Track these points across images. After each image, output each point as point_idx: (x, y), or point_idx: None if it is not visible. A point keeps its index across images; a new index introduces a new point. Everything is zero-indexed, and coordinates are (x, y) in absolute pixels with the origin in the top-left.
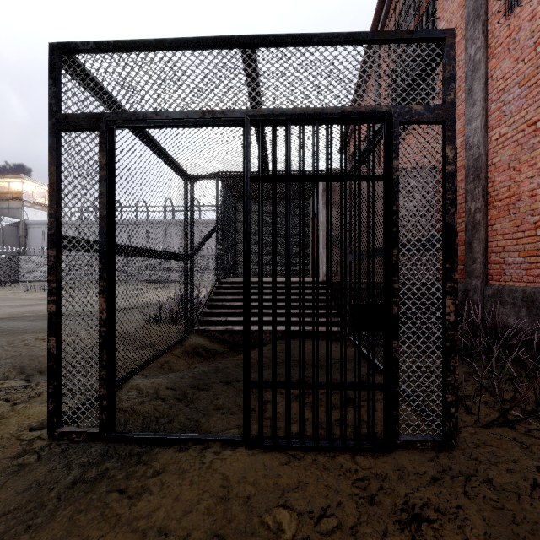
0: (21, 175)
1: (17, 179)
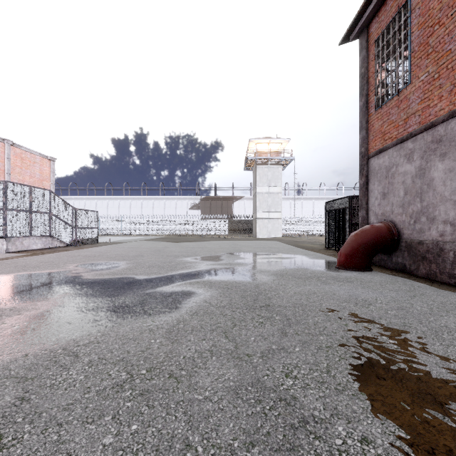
0: None
1: None
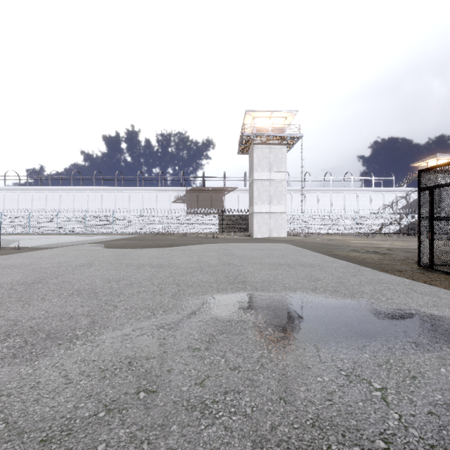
0: (436, 155)
1: (432, 158)
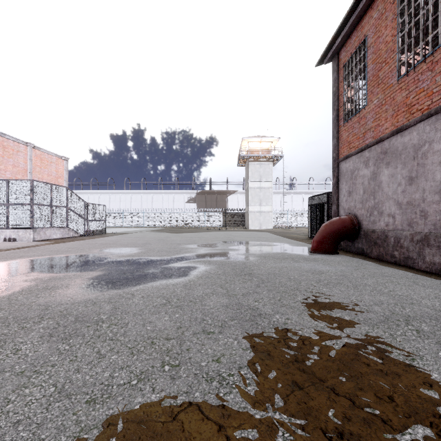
0: None
1: None
